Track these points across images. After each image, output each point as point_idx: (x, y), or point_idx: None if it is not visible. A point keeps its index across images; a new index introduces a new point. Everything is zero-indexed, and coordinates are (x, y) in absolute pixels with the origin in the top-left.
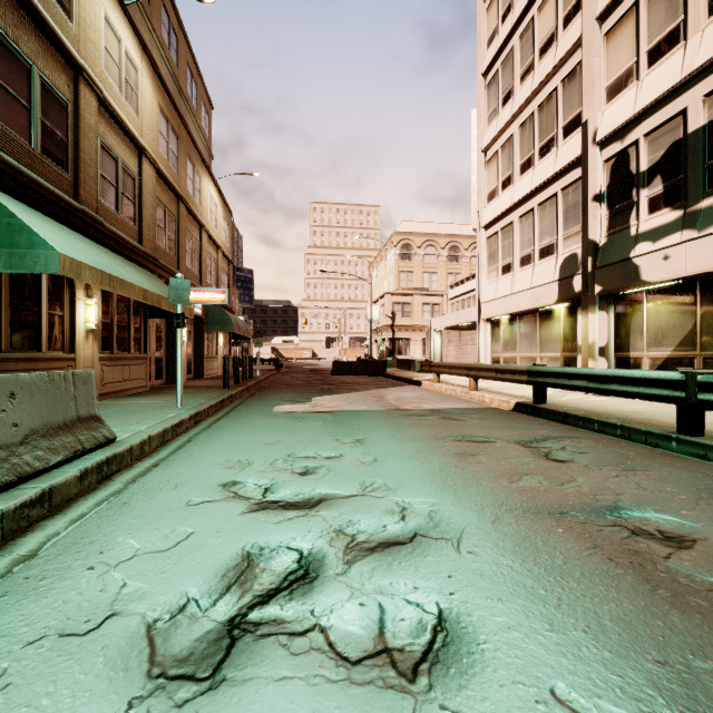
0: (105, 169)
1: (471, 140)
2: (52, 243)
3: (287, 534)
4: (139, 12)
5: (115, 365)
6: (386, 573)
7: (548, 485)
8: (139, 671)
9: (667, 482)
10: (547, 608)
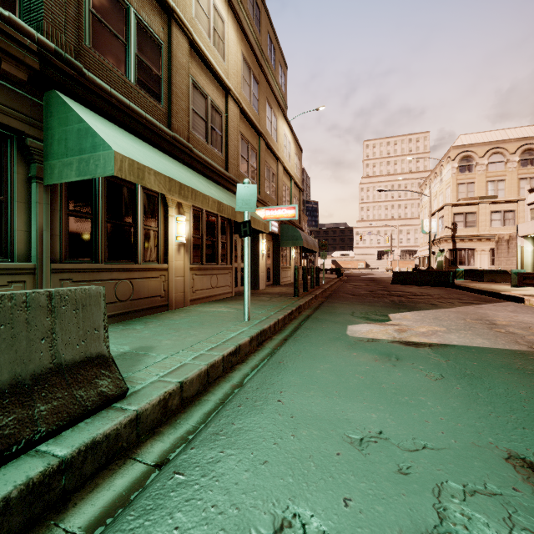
0: (196, 105)
1: None
2: (114, 144)
3: None
4: None
5: (204, 275)
6: None
7: None
8: None
9: None
10: None
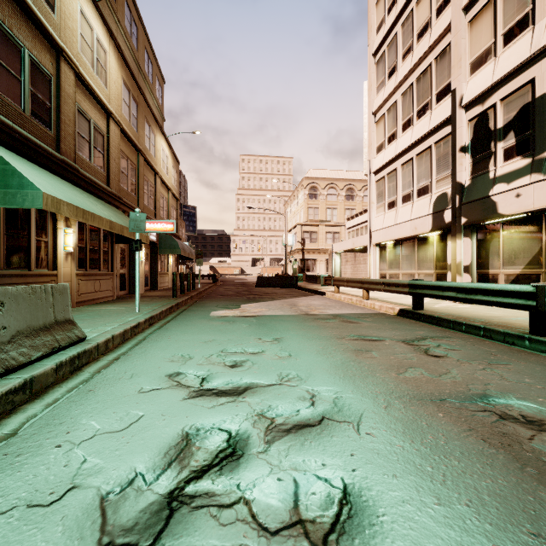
0: (80, 128)
1: (364, 106)
2: (38, 184)
3: (219, 417)
4: (108, 8)
5: (88, 280)
6: (299, 451)
7: (429, 376)
8: (91, 539)
9: (525, 374)
10: (434, 484)
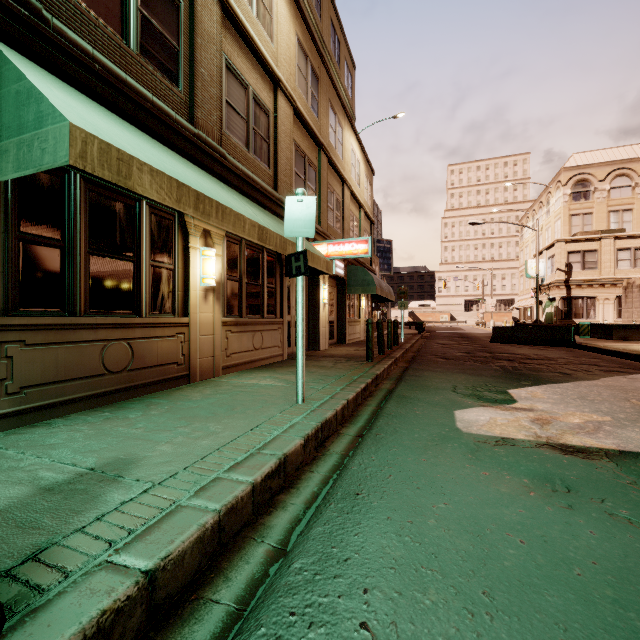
0: (231, 97)
1: None
2: (75, 117)
3: None
4: None
5: (243, 332)
6: None
7: None
8: None
9: None
10: None
